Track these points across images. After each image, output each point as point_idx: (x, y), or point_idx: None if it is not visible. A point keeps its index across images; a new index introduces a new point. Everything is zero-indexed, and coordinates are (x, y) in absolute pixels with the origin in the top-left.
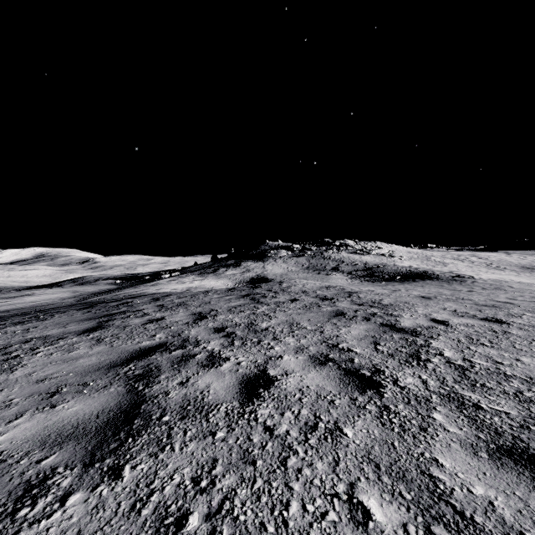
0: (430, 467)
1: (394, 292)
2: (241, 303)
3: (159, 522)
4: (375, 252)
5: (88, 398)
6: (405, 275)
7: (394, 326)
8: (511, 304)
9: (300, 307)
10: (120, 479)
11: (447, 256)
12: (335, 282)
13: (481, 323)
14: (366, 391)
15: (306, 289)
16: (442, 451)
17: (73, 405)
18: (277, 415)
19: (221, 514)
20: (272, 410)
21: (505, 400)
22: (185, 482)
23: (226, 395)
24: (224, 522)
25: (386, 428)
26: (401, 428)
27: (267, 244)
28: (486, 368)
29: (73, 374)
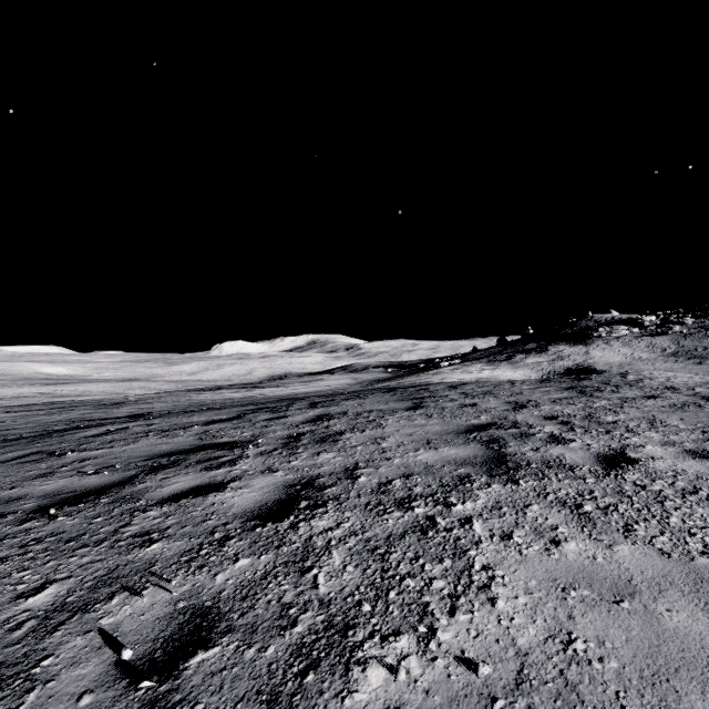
0: None
1: None
2: (565, 395)
3: (562, 503)
4: None
5: (457, 448)
6: None
7: None
8: None
9: (664, 405)
10: (520, 485)
11: None
12: None
13: None
14: None
15: (673, 384)
16: None
17: (450, 450)
18: (646, 480)
19: (609, 510)
20: (640, 477)
21: None
22: (571, 494)
23: (585, 462)
24: (612, 512)
25: None
26: None
27: (591, 318)
28: None
29: (431, 434)
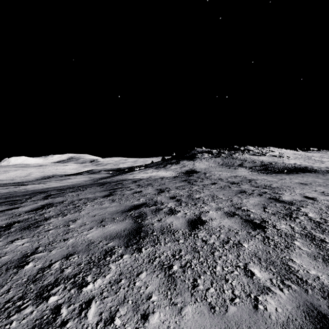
0: (287, 262)
1: (280, 180)
2: (182, 184)
3: (161, 266)
4: (269, 154)
5: (117, 223)
6: (290, 169)
7: (277, 199)
8: None
9: (218, 187)
10: (141, 252)
11: (325, 156)
12: (240, 174)
13: None
14: (256, 229)
15: (221, 177)
16: (296, 257)
17: (112, 226)
18: (208, 236)
19: (186, 267)
20: (205, 234)
21: None
22: (169, 256)
23: (181, 226)
24: (188, 269)
25: (266, 245)
26: (274, 246)
27: (196, 150)
28: None
29: (107, 214)
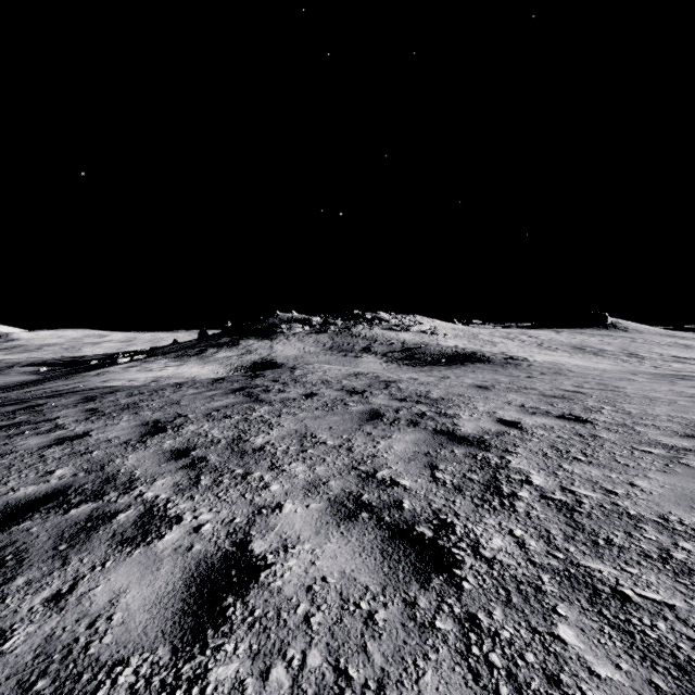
0: None
1: (442, 381)
2: (229, 401)
3: None
4: (415, 328)
5: None
6: (451, 357)
7: (452, 433)
8: (581, 394)
9: (318, 406)
10: None
11: (496, 334)
12: (367, 368)
13: (560, 424)
14: (431, 578)
15: (328, 378)
16: None
17: None
18: (252, 682)
19: None
20: (243, 665)
21: (654, 574)
22: None
23: (148, 627)
24: None
25: (484, 688)
26: (512, 683)
27: (277, 316)
28: (599, 504)
29: None
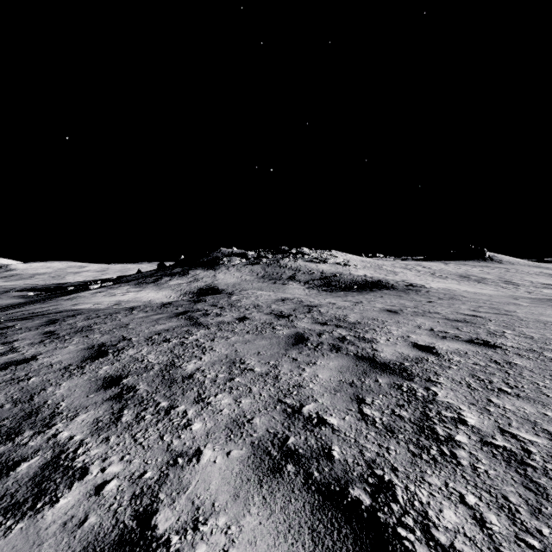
0: None
1: (357, 305)
2: (171, 325)
3: None
4: (331, 260)
5: None
6: (361, 284)
7: (373, 360)
8: (480, 318)
9: (249, 329)
10: None
11: (396, 265)
12: (292, 293)
13: (472, 349)
14: None
15: (259, 303)
16: None
17: None
18: None
19: None
20: None
21: None
22: None
23: None
24: None
25: None
26: None
27: (220, 251)
28: (550, 454)
29: None
